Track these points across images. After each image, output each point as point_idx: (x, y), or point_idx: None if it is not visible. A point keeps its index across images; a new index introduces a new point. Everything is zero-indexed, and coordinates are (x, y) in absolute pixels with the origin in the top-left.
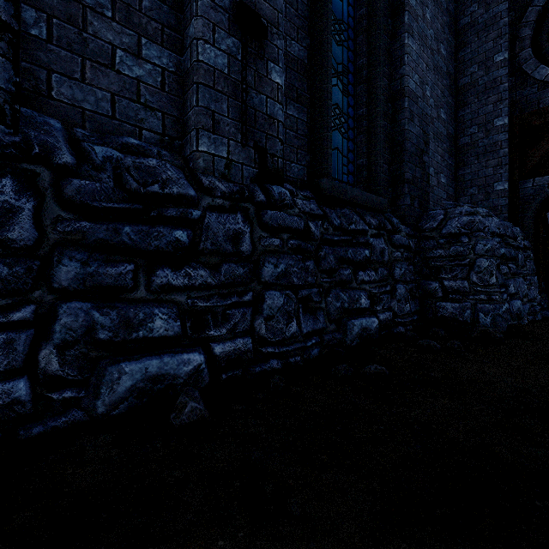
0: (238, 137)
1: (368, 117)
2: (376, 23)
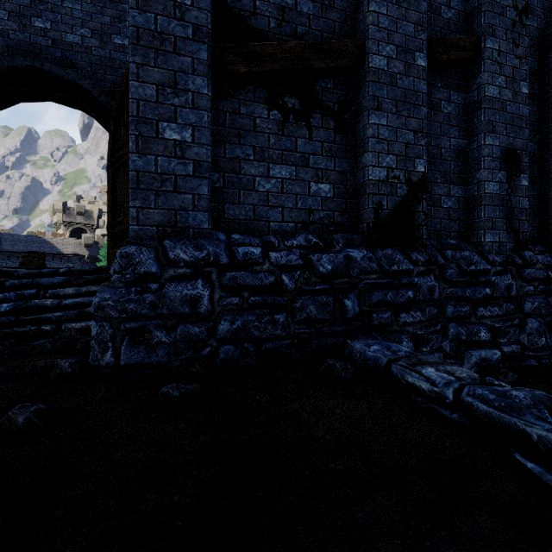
0: (504, 227)
1: None
2: None
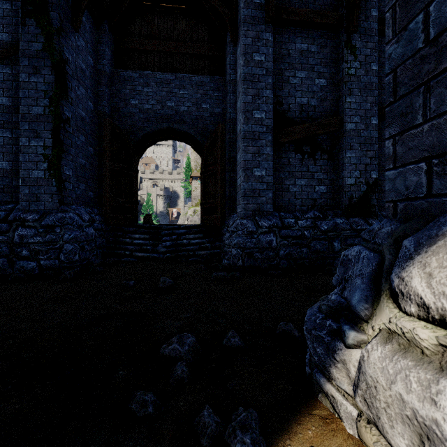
0: None
1: None
2: None
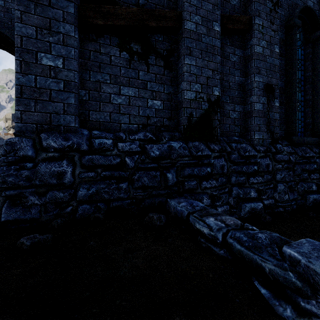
0: (265, 130)
1: (312, 100)
2: (317, 56)
